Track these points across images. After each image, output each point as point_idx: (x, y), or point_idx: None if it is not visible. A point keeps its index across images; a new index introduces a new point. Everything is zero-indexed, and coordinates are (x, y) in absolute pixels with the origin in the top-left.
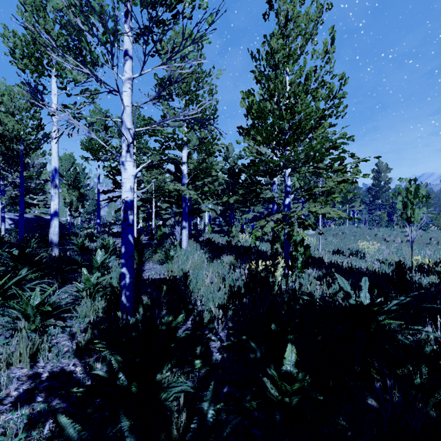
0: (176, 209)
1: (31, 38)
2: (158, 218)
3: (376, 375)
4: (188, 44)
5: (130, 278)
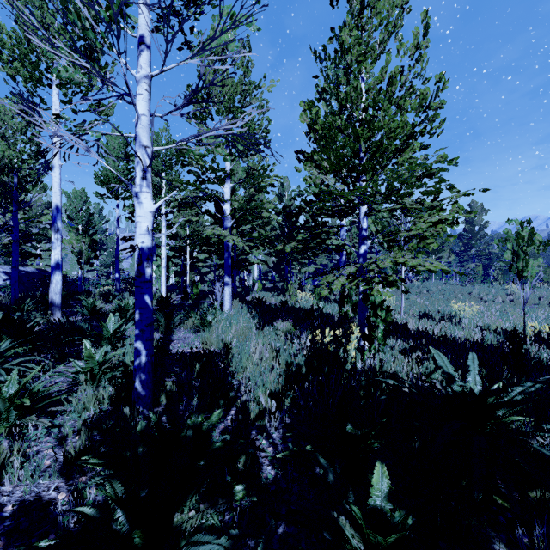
0: (217, 261)
1: (23, 35)
2: (195, 272)
3: (501, 501)
4: (229, 31)
5: (147, 356)
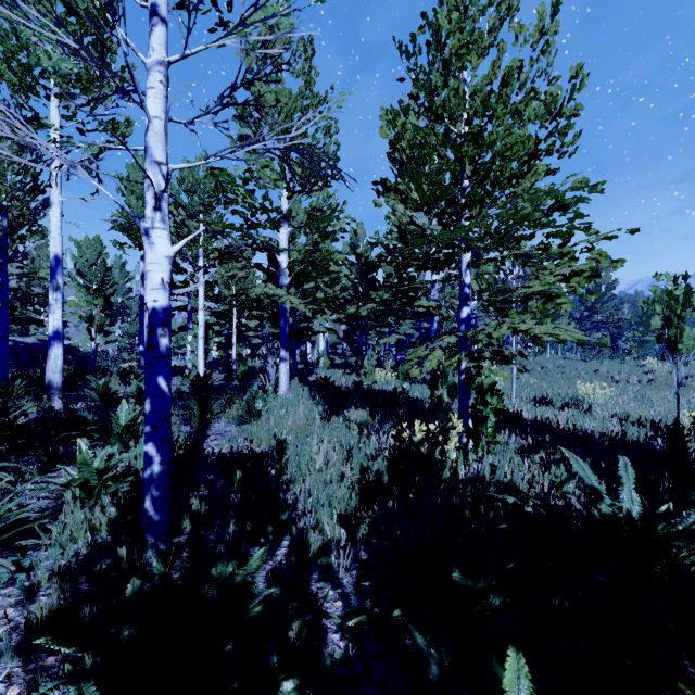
0: (271, 330)
1: (9, 26)
2: (243, 344)
3: (689, 692)
4: (280, 2)
5: (162, 464)
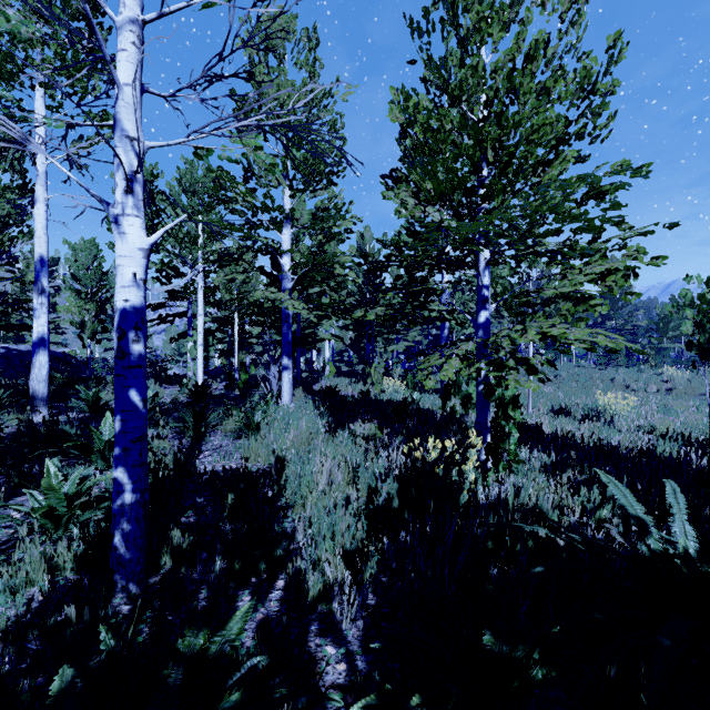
0: (275, 337)
1: None
2: (246, 352)
3: None
4: None
5: (135, 492)
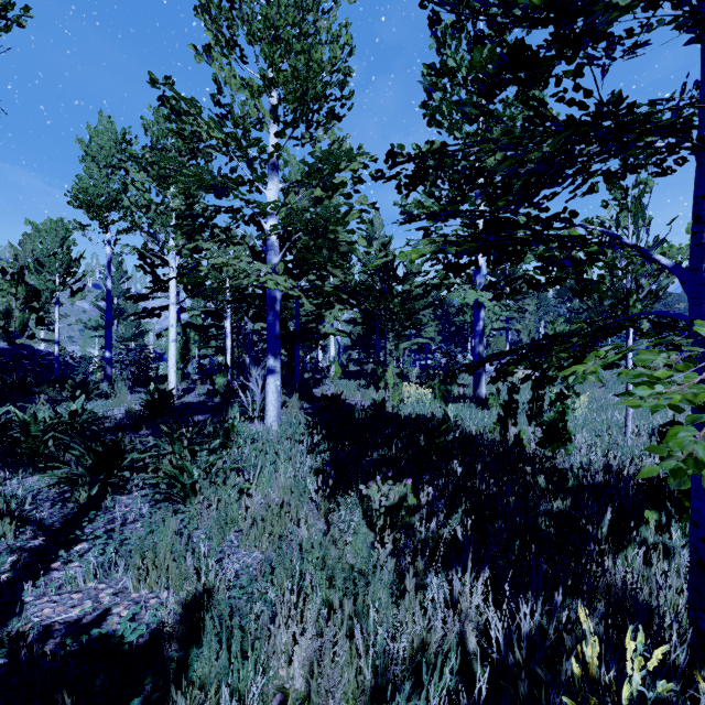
0: None
1: None
2: (242, 349)
3: None
4: None
5: None
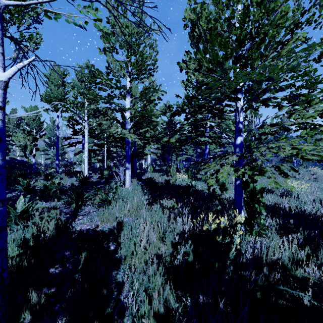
0: (124, 153)
1: None
2: (110, 160)
3: None
4: None
5: None
